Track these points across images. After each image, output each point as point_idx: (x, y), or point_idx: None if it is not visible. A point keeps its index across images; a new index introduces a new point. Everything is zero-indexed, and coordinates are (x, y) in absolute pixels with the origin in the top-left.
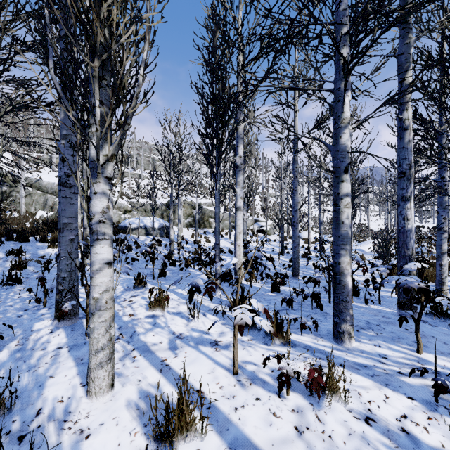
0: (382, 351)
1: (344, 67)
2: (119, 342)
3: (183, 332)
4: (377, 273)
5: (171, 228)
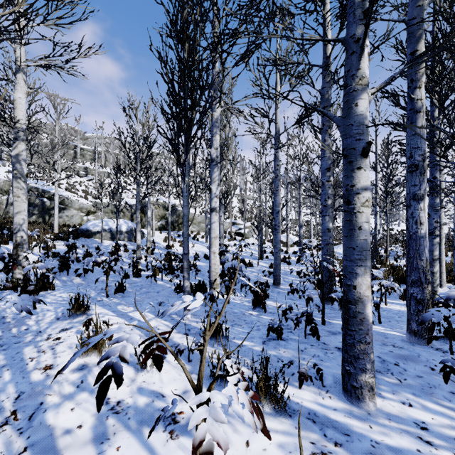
0: (416, 415)
1: (361, 4)
2: (2, 434)
3: (123, 397)
4: None
5: (137, 232)
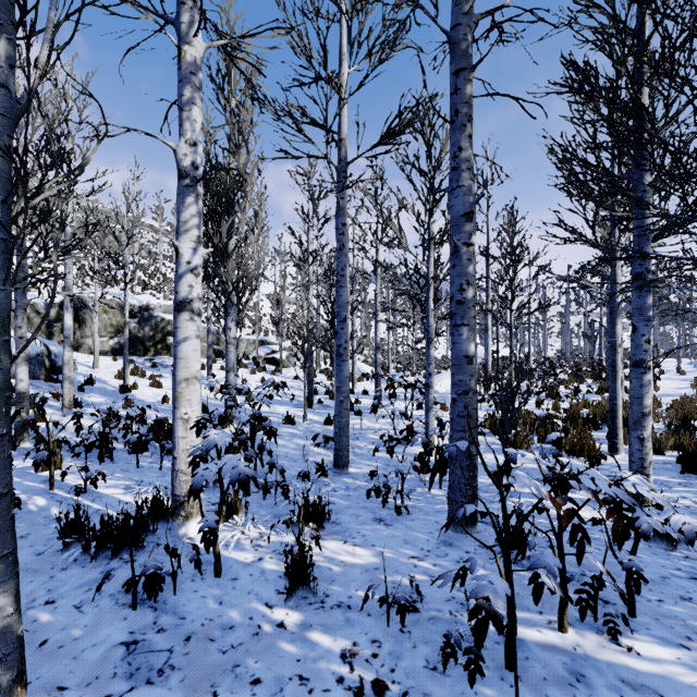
0: None
1: None
2: None
3: None
4: (483, 441)
5: (18, 362)
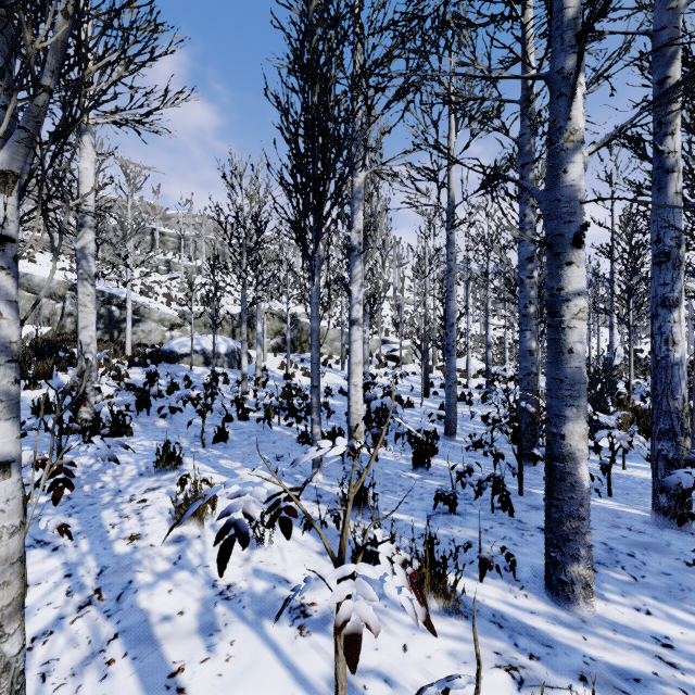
0: (657, 627)
1: (573, 23)
2: (86, 615)
3: (234, 580)
4: None
5: (243, 355)
